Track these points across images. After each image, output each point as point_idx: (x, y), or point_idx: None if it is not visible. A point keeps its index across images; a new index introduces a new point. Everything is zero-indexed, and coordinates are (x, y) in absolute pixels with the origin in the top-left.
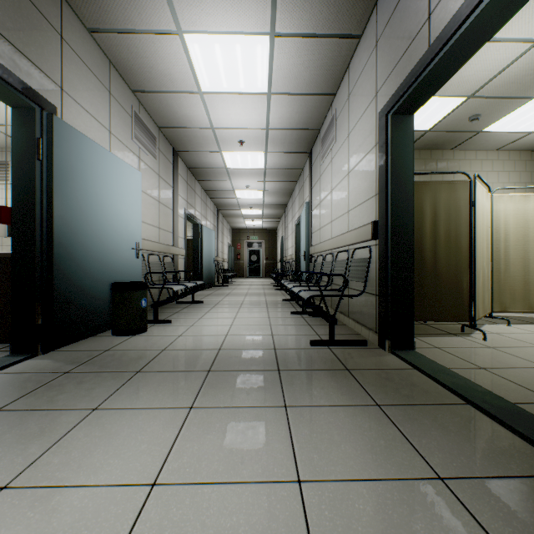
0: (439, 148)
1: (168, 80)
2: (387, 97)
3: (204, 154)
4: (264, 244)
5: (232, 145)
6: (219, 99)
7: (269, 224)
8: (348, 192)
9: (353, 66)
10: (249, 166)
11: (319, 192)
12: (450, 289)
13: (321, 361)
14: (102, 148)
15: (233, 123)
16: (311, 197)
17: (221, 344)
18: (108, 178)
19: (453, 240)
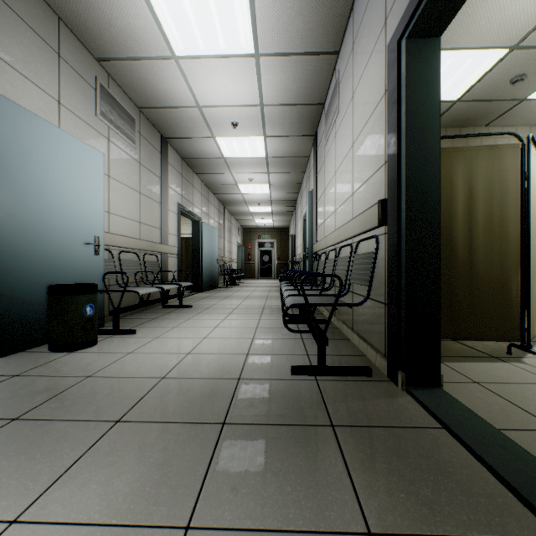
0: (470, 124)
1: (134, 41)
2: (400, 15)
3: (197, 141)
4: (275, 243)
5: (225, 129)
6: (199, 66)
7: (280, 222)
8: (352, 169)
9: (357, 3)
10: (249, 155)
11: (324, 178)
12: (493, 296)
13: (296, 406)
14: (35, 116)
15: (221, 100)
16: (316, 186)
17: (172, 368)
18: (46, 156)
19: (497, 228)
